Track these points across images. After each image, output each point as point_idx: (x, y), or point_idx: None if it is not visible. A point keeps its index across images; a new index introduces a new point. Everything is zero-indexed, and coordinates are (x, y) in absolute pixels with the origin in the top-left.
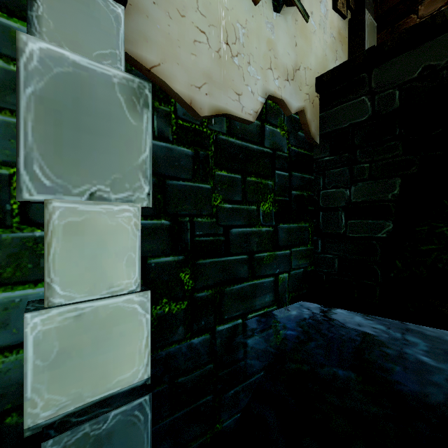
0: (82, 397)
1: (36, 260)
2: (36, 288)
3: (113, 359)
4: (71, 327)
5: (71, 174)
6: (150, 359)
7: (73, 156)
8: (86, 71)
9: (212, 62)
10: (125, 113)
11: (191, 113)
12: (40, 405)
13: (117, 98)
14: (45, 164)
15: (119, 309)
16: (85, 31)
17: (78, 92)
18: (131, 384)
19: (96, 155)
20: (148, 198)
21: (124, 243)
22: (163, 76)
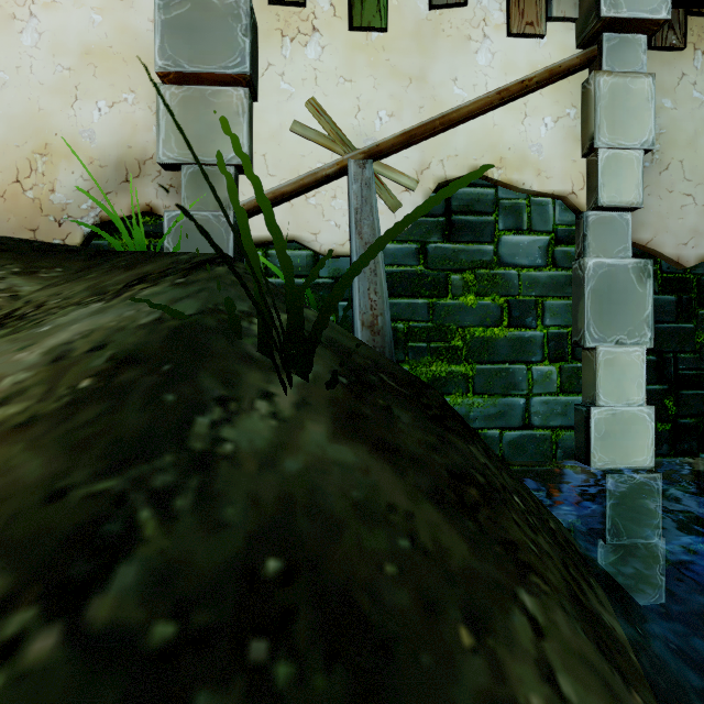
0: (615, 463)
1: (577, 380)
2: (578, 396)
3: (631, 446)
4: (610, 420)
5: (606, 330)
6: (654, 454)
7: (607, 320)
8: (613, 267)
9: (698, 217)
10: (635, 286)
11: (675, 266)
12: (596, 458)
13: (630, 277)
14: (595, 327)
15: (634, 415)
16: (609, 240)
17: (610, 281)
18: (642, 467)
19: (619, 317)
20: (650, 341)
21: (635, 372)
22: (655, 247)
